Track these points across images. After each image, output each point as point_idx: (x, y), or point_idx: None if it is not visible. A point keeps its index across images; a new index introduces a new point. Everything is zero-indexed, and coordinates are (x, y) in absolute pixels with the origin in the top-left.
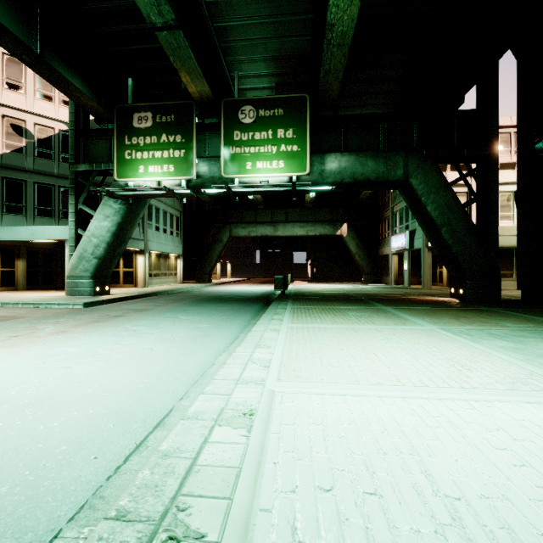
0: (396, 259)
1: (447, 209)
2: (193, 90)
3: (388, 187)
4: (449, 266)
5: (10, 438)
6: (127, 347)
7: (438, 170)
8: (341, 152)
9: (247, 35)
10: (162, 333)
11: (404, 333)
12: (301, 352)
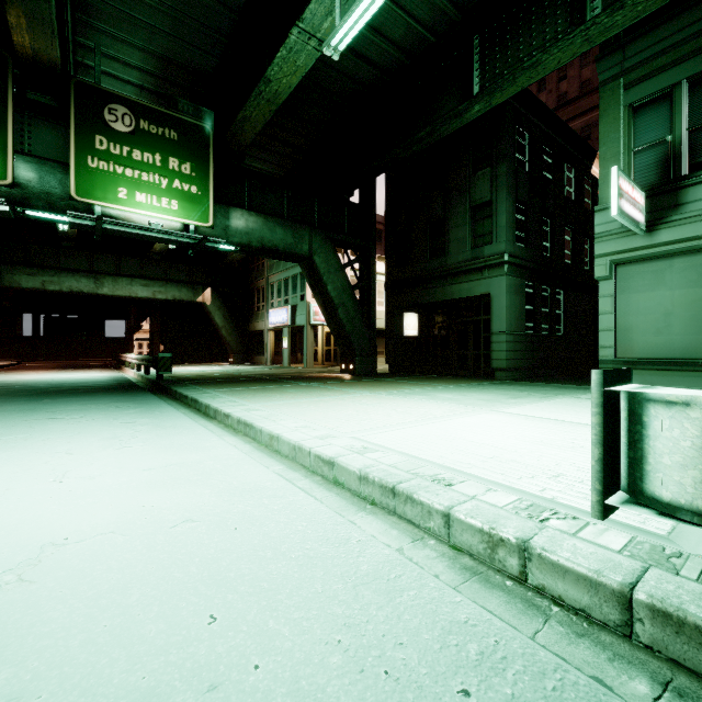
0: (272, 335)
1: (343, 291)
2: (22, 40)
3: (291, 260)
4: (341, 344)
5: (195, 515)
6: (83, 452)
7: (336, 253)
8: (248, 210)
9: (127, 7)
10: (88, 434)
11: (360, 398)
12: (318, 418)
